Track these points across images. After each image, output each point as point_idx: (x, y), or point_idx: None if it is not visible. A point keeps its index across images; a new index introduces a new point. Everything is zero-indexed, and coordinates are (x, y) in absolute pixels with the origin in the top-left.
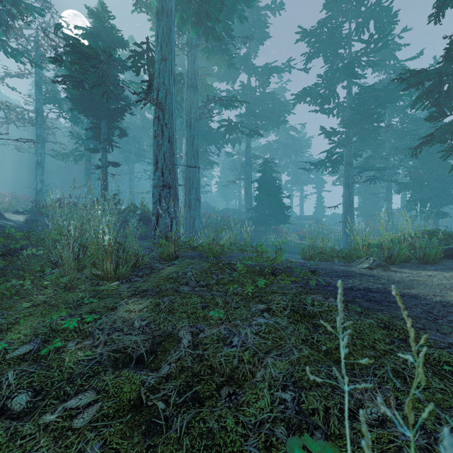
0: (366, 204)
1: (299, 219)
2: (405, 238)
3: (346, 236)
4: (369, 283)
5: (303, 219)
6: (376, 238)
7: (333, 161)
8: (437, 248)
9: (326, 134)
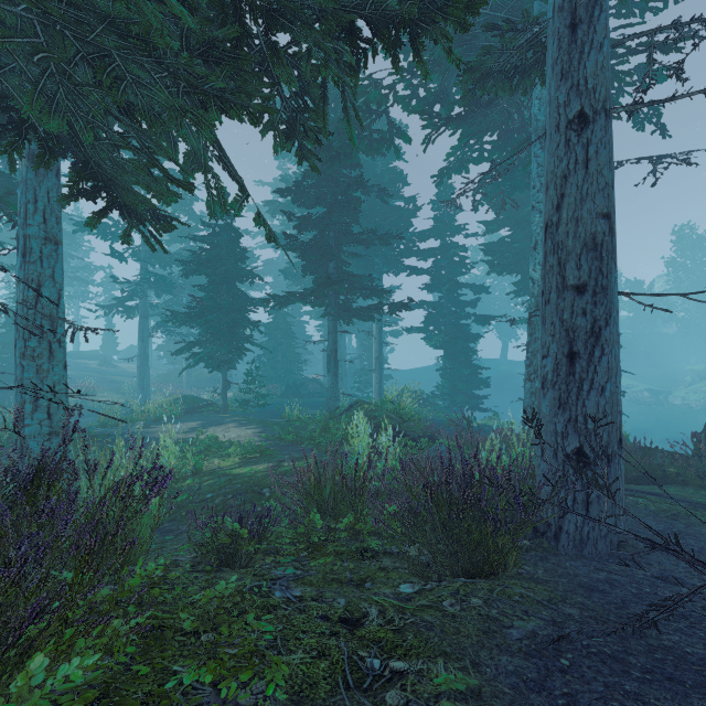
0: (170, 344)
1: (73, 357)
2: (171, 403)
3: (141, 391)
4: (136, 435)
5: (81, 358)
6: (156, 402)
7: (128, 307)
8: (185, 409)
9: (119, 282)
